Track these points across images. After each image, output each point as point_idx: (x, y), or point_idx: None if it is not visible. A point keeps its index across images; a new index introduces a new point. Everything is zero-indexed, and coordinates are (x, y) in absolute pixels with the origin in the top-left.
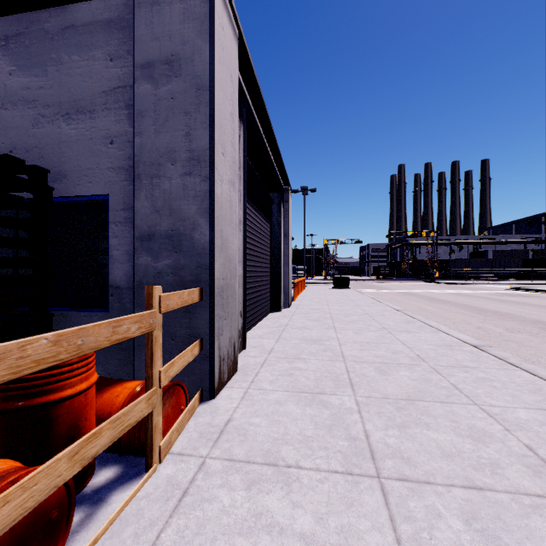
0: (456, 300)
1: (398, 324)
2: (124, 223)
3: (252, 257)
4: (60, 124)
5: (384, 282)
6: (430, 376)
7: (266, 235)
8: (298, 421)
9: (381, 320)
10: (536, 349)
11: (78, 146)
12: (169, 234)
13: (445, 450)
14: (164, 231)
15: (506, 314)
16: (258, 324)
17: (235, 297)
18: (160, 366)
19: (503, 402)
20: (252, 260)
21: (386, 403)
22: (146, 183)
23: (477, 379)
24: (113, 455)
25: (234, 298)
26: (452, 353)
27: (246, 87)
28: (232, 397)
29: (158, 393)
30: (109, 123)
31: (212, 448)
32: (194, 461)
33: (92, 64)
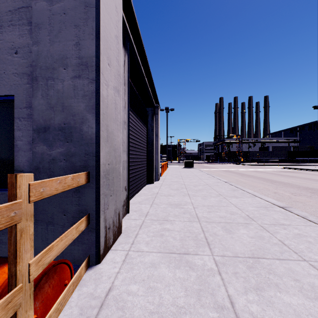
0: (256, 175)
1: (228, 191)
2: (26, 119)
3: (134, 148)
4: None
5: (212, 164)
6: (262, 234)
7: (144, 135)
8: (170, 287)
9: (217, 189)
10: (315, 207)
11: None
12: (61, 126)
13: None
14: (57, 124)
15: (287, 183)
16: (139, 193)
17: (120, 177)
18: (31, 257)
19: None
20: (134, 150)
21: (238, 262)
22: (42, 84)
23: (295, 235)
24: None
25: (118, 178)
26: (269, 213)
27: (130, 28)
28: (115, 261)
29: (26, 288)
30: (14, 36)
31: None
32: None
33: None
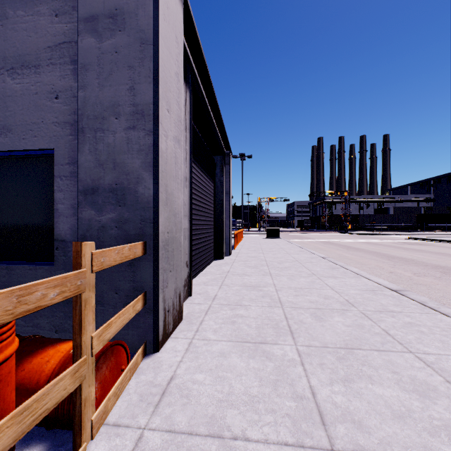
0: (368, 248)
1: (325, 270)
2: (69, 177)
3: (197, 211)
4: (4, 79)
5: (307, 233)
6: (362, 322)
7: (210, 193)
8: (242, 377)
9: (310, 266)
10: (443, 291)
11: (23, 100)
12: (113, 187)
13: (395, 410)
14: (108, 185)
15: (410, 260)
16: (203, 271)
17: (181, 249)
18: (93, 330)
19: (435, 349)
20: (198, 214)
21: (327, 353)
22: (89, 137)
23: (404, 324)
24: (41, 429)
25: (179, 250)
26: (376, 298)
27: (192, 55)
28: (176, 350)
29: (89, 362)
30: (54, 78)
31: (152, 415)
32: (131, 435)
33: (37, 19)
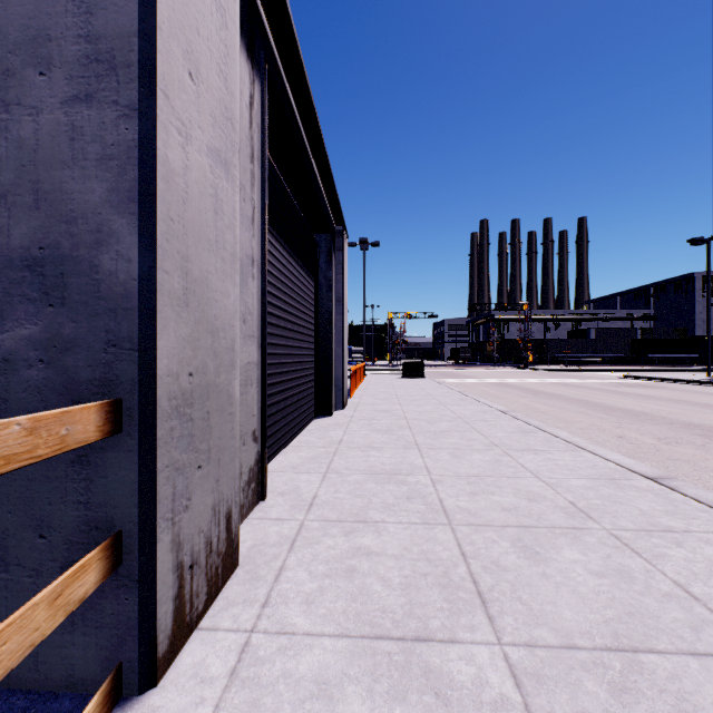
0: (567, 393)
1: (512, 436)
2: None
3: (282, 330)
4: None
5: (466, 369)
6: (623, 561)
7: (308, 298)
8: None
9: (484, 429)
10: None
11: None
12: (32, 256)
13: None
14: (18, 249)
15: (642, 413)
16: (294, 441)
17: (232, 410)
18: None
19: None
20: (284, 336)
21: (581, 671)
22: None
23: (711, 564)
24: None
25: (227, 413)
26: (626, 496)
27: (267, 14)
28: (205, 676)
29: None
30: None
31: None
32: None
33: None
